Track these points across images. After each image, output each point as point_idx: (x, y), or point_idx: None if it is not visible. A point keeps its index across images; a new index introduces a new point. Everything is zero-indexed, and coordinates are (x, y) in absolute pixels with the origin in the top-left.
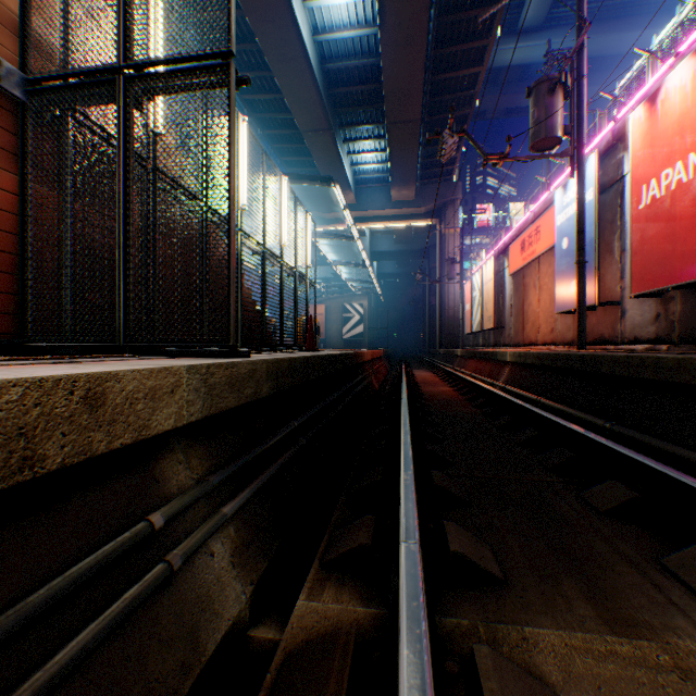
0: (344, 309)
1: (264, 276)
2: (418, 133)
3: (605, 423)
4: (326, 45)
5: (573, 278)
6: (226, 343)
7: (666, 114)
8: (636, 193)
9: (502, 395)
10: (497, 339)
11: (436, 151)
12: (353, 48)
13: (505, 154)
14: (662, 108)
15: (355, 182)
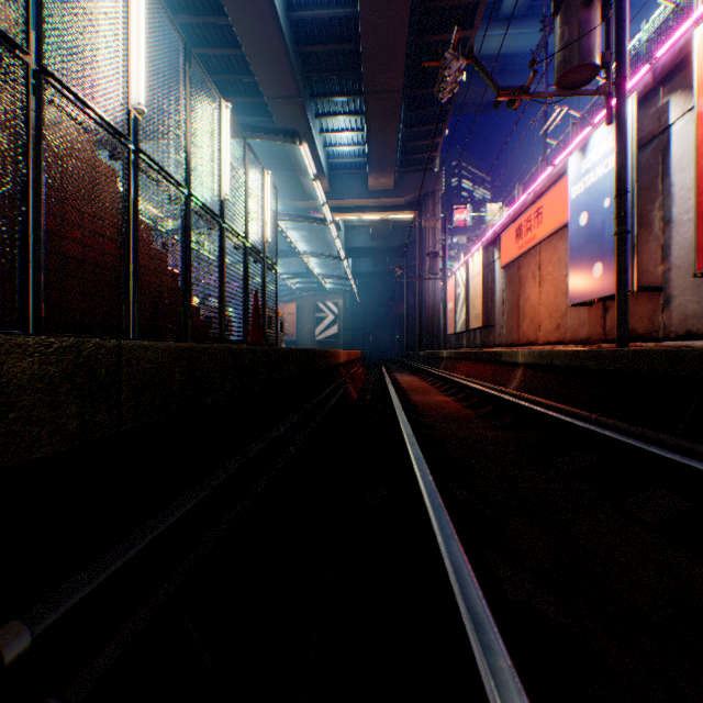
0: (317, 308)
1: (189, 236)
2: (399, 107)
3: None
4: None
5: (597, 260)
6: None
7: None
8: None
9: (548, 412)
10: (485, 340)
11: (418, 134)
12: None
13: (525, 87)
14: None
15: (328, 167)
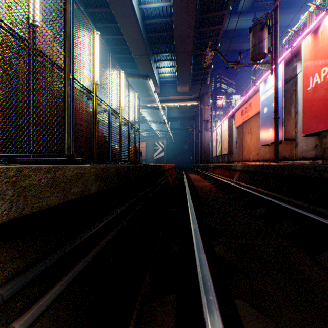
0: (154, 145)
1: (110, 123)
2: (191, 58)
3: (304, 204)
4: (145, 10)
5: (270, 127)
6: (63, 153)
7: (324, 38)
8: (306, 81)
9: (240, 187)
10: (229, 159)
11: (199, 68)
12: (159, 13)
13: (237, 62)
14: (322, 35)
15: (160, 82)
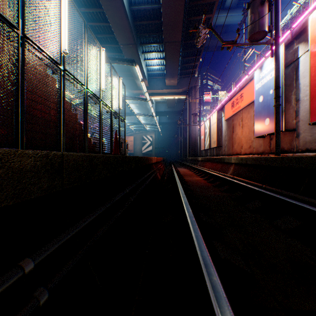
0: (142, 138)
1: (86, 107)
2: (179, 48)
3: None
4: None
5: (267, 117)
6: None
7: None
8: (314, 61)
9: (243, 184)
10: (218, 152)
11: (188, 61)
12: None
13: (235, 41)
14: None
15: (148, 75)
